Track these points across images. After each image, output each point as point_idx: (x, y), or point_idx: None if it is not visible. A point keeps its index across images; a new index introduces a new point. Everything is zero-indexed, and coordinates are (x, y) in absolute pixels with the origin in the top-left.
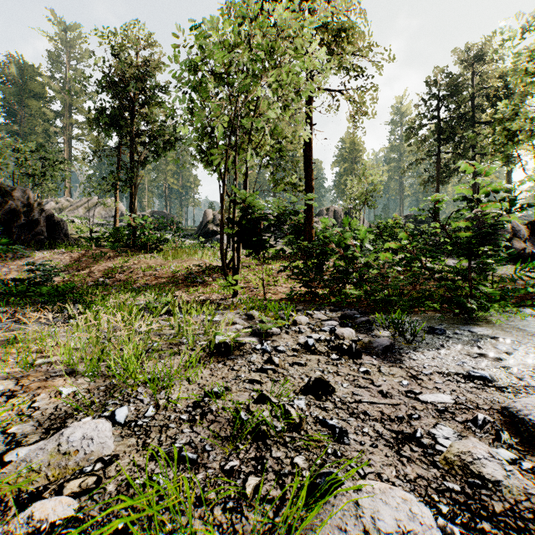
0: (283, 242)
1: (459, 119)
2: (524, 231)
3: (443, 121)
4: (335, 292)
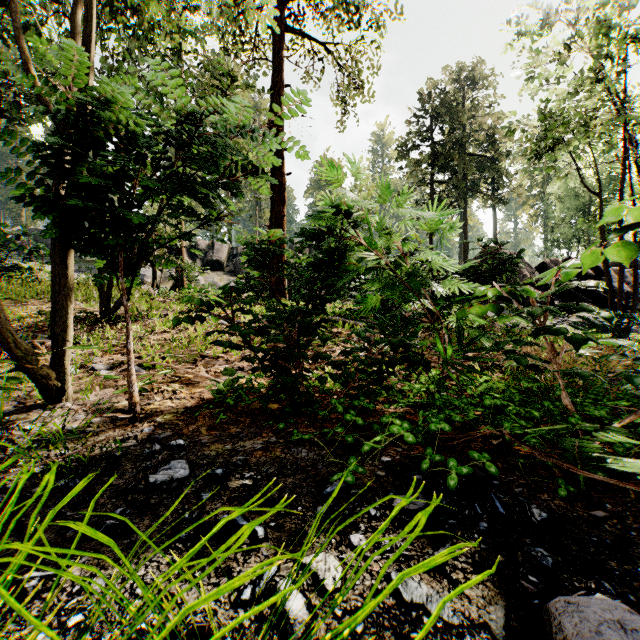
0: (237, 278)
1: (452, 146)
2: (537, 274)
3: (438, 143)
4: (372, 392)
